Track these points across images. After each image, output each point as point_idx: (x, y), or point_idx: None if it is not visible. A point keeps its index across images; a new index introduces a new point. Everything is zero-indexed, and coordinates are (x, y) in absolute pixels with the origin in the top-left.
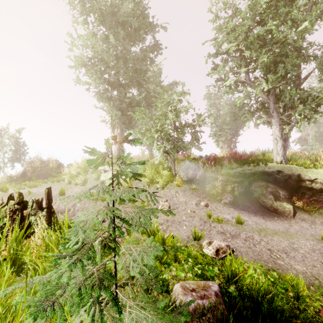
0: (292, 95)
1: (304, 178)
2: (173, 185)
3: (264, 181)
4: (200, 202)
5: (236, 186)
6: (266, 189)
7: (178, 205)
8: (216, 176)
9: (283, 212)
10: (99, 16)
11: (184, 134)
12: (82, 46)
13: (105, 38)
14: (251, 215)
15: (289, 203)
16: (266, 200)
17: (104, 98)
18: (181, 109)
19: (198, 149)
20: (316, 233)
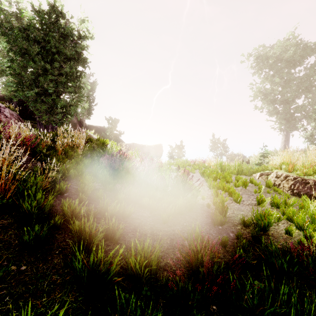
0: None
1: None
2: None
3: None
4: None
5: None
6: None
7: None
8: None
9: None
10: (268, 68)
11: None
12: (258, 90)
13: (274, 75)
14: None
15: None
16: None
17: (272, 113)
18: None
19: None
20: None
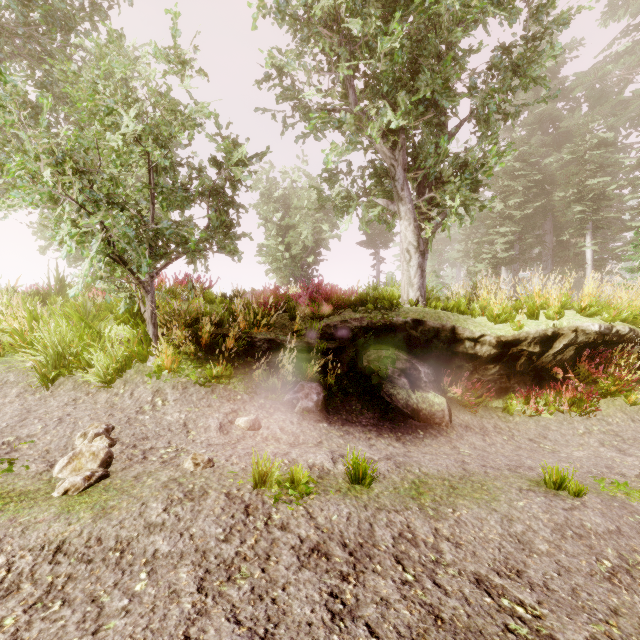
0: (441, 153)
1: (463, 336)
2: (150, 372)
3: (387, 347)
4: (234, 418)
5: (330, 361)
6: (393, 364)
7: (156, 439)
8: (281, 339)
9: (432, 414)
10: None
11: (187, 208)
12: None
13: None
14: (370, 436)
15: (437, 391)
16: (395, 389)
17: None
18: (174, 124)
19: (228, 252)
20: (511, 461)
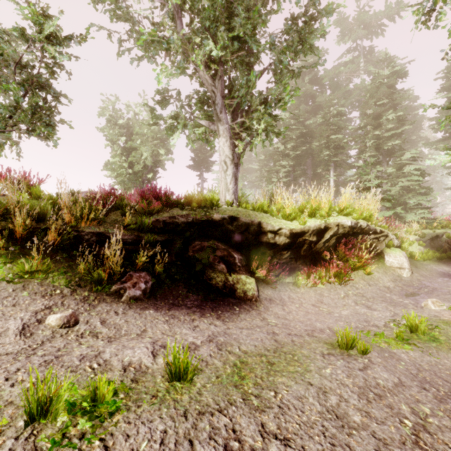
0: (250, 85)
1: (266, 229)
2: None
3: (209, 239)
4: (45, 316)
5: (159, 252)
6: (214, 253)
7: None
8: (111, 232)
9: (245, 292)
10: None
11: None
12: None
13: None
14: (194, 317)
15: (248, 273)
16: (216, 274)
17: None
18: None
19: (39, 135)
20: (307, 326)
